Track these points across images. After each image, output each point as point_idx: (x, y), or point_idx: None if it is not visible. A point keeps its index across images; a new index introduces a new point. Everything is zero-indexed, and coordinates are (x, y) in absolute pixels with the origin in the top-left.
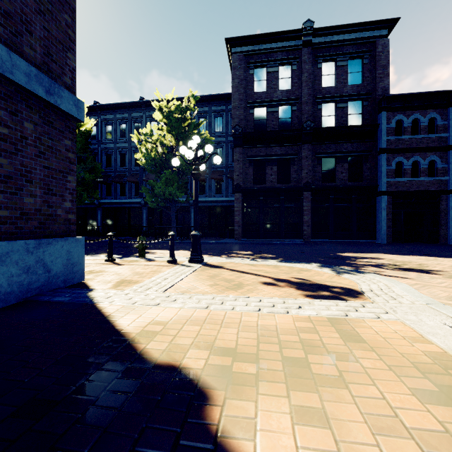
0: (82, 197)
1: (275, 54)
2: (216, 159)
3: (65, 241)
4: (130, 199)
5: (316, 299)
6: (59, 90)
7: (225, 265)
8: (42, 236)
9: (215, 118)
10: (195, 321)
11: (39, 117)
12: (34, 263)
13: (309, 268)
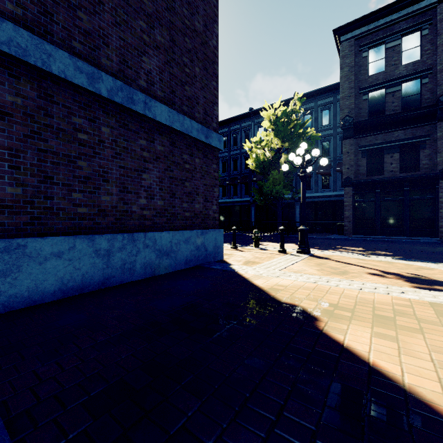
0: None
1: (396, 26)
2: (322, 162)
3: (214, 232)
4: (241, 198)
5: (424, 290)
6: (211, 133)
7: (332, 257)
8: (203, 228)
9: (322, 111)
10: (306, 289)
11: (202, 154)
12: (200, 244)
13: (433, 267)
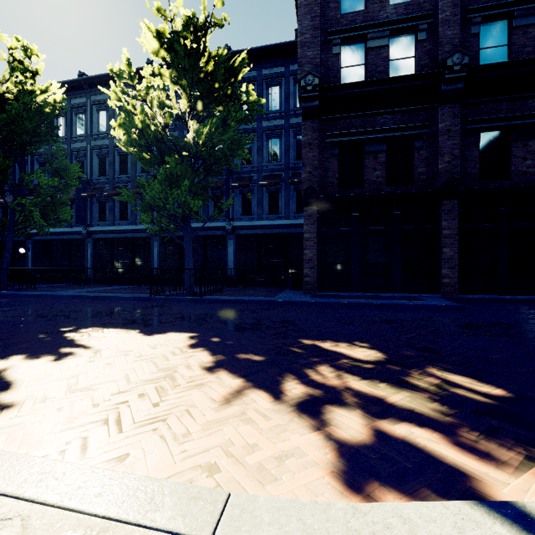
0: (33, 217)
1: None
2: None
3: None
4: (133, 225)
5: None
6: None
7: None
8: None
9: (268, 88)
10: None
11: None
12: None
13: None
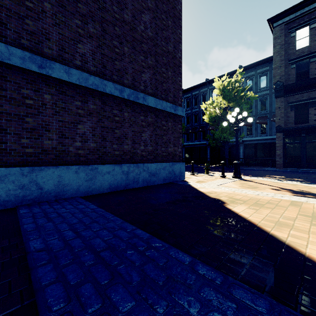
0: None
1: None
2: (249, 120)
3: (179, 164)
4: (199, 142)
5: (297, 196)
6: (177, 108)
7: (254, 180)
8: (173, 162)
9: (260, 77)
10: (227, 193)
11: (172, 120)
12: (171, 170)
13: None
